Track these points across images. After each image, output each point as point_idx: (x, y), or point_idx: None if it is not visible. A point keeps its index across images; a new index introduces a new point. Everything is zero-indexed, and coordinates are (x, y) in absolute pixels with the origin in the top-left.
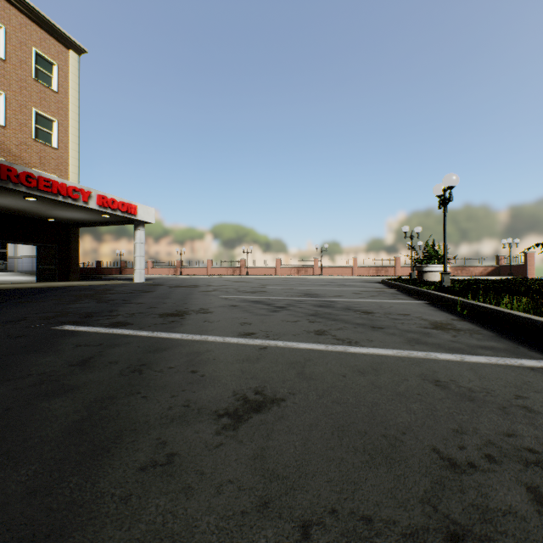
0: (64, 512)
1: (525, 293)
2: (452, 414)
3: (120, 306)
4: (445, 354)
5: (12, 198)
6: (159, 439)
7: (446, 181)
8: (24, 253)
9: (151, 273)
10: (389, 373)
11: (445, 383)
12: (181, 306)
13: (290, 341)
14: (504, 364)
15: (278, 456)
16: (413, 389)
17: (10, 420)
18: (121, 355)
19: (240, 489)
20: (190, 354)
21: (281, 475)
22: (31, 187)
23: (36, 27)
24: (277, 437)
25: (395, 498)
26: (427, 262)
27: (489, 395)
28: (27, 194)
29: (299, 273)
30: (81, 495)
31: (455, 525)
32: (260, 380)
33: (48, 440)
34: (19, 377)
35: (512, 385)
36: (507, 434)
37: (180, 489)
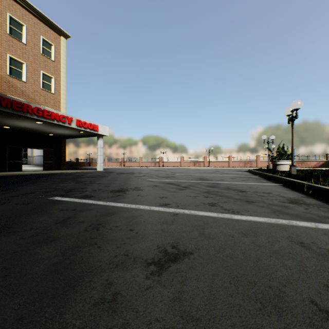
0: None
1: None
2: (319, 271)
3: (88, 185)
4: (303, 222)
5: (29, 123)
6: (108, 280)
7: (293, 105)
8: (36, 154)
9: (106, 165)
10: (265, 235)
11: (308, 245)
12: (124, 186)
13: (193, 210)
14: None
15: (191, 299)
16: (285, 249)
17: (15, 260)
18: (86, 217)
19: (165, 327)
20: (129, 217)
21: (195, 317)
22: (40, 116)
23: (43, 24)
24: (189, 283)
25: None
26: (279, 158)
27: None
28: (37, 120)
29: (195, 165)
30: (52, 323)
31: None
32: (175, 237)
33: (36, 277)
34: (24, 230)
35: None
36: None
37: (121, 324)
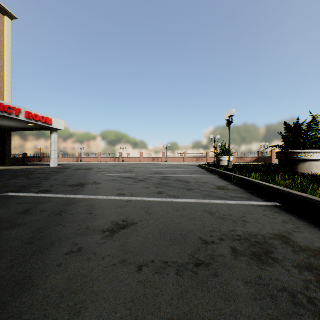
0: (29, 272)
1: (264, 171)
2: (212, 225)
3: (43, 181)
4: (219, 200)
5: None
6: (74, 242)
7: (230, 112)
8: None
9: (61, 161)
10: (190, 210)
11: (214, 213)
12: (82, 181)
13: (144, 197)
14: (243, 204)
15: (132, 245)
16: (199, 216)
17: None
18: (48, 207)
19: (113, 257)
20: (88, 205)
21: (132, 251)
22: None
23: None
24: (132, 238)
25: (179, 255)
26: (222, 155)
27: (231, 217)
28: None
29: (154, 161)
30: (37, 265)
31: (199, 261)
32: (126, 216)
33: (14, 247)
34: None
35: (242, 212)
36: (232, 231)
37: (85, 260)
